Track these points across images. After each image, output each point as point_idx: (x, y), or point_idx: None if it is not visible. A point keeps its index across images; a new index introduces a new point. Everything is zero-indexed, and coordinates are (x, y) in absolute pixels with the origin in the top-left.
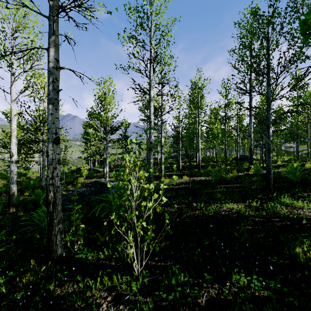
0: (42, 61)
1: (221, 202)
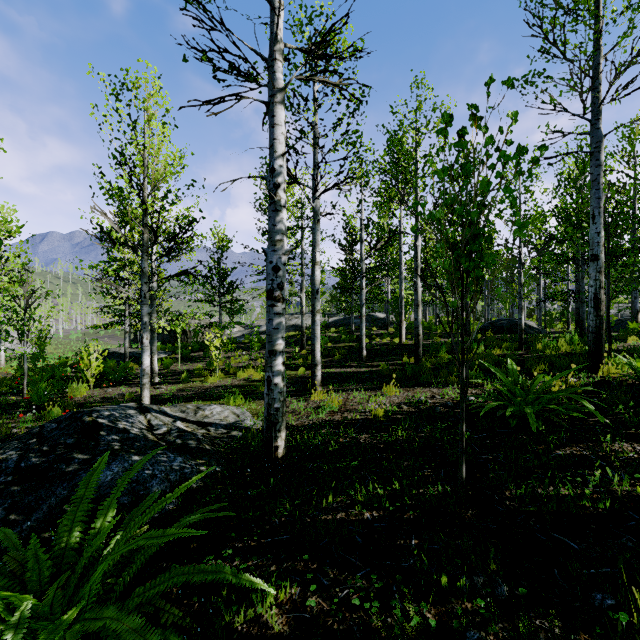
0: None
1: None
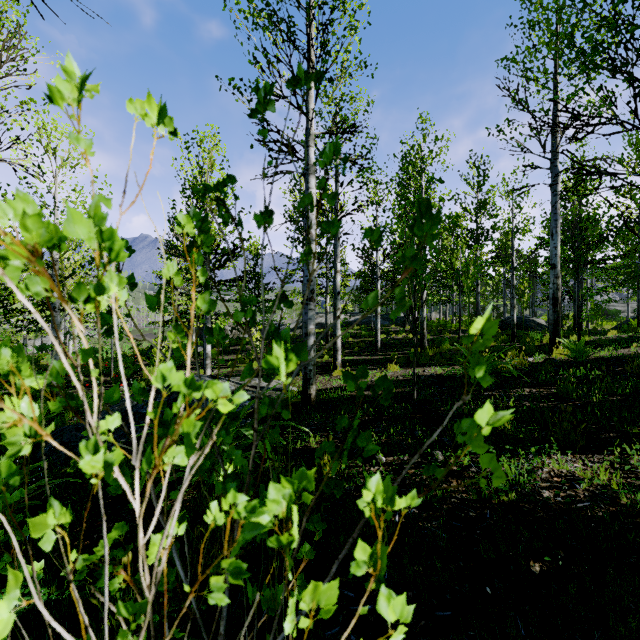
0: (32, 74)
1: (529, 451)
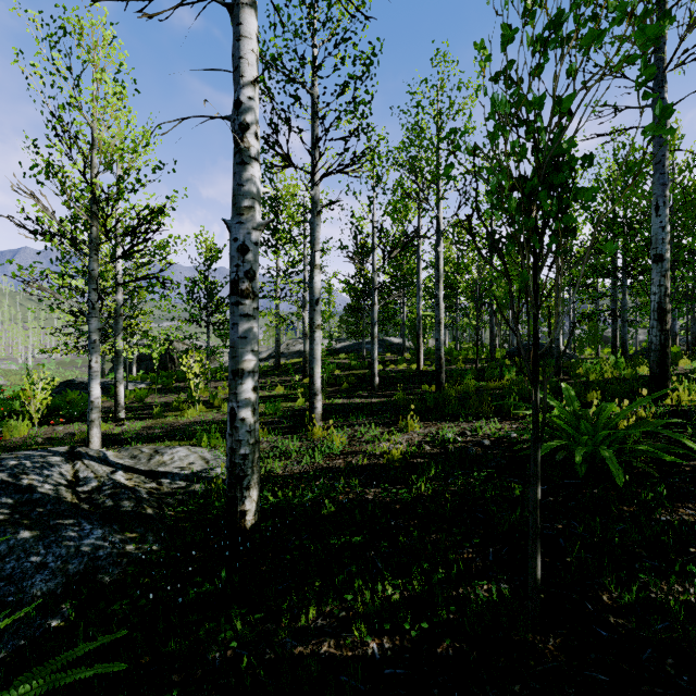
0: None
1: None
